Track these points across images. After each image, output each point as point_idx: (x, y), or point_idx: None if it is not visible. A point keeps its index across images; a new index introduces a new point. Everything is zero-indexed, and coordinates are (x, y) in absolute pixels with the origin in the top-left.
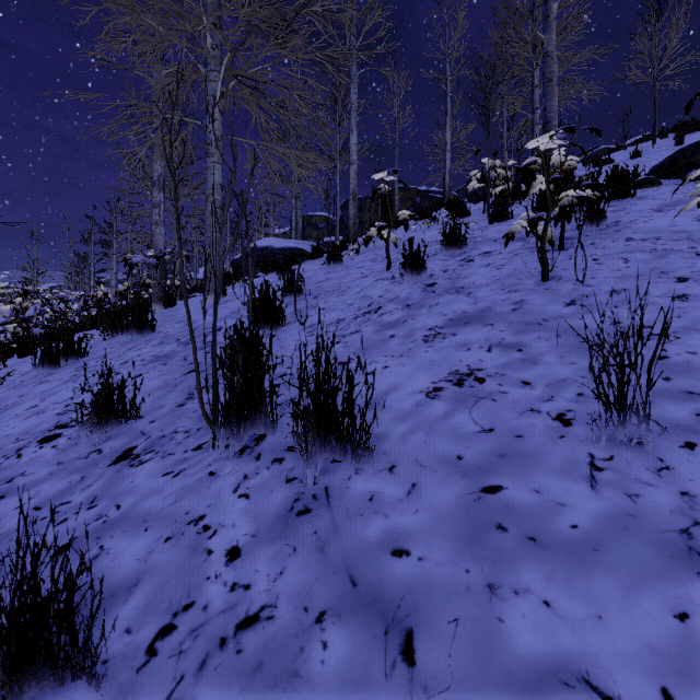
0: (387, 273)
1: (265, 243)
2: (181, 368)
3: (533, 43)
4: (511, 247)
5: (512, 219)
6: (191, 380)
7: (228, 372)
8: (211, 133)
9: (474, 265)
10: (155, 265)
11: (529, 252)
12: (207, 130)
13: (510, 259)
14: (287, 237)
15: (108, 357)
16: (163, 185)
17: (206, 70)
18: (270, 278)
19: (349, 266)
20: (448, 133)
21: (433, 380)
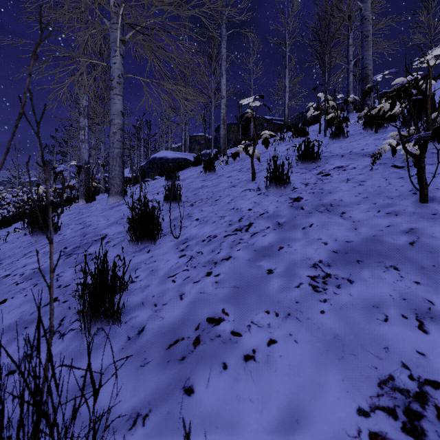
0: (253, 184)
1: (161, 154)
2: (46, 292)
3: (348, 15)
4: (362, 162)
5: (347, 137)
6: (47, 316)
7: (80, 317)
8: (114, 72)
9: (332, 179)
10: (74, 173)
11: (384, 167)
12: (110, 69)
13: (367, 175)
14: (180, 149)
15: (4, 262)
16: (87, 113)
17: (109, 23)
18: (163, 181)
19: (220, 175)
20: (287, 80)
21: (358, 401)
